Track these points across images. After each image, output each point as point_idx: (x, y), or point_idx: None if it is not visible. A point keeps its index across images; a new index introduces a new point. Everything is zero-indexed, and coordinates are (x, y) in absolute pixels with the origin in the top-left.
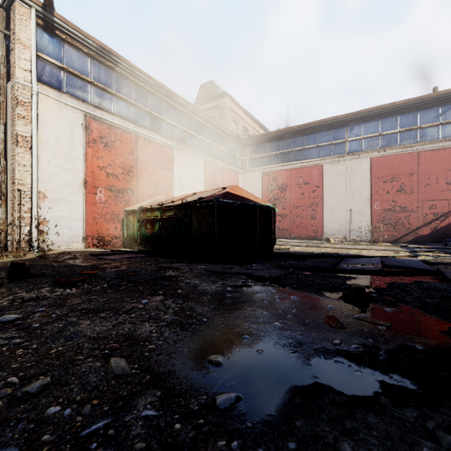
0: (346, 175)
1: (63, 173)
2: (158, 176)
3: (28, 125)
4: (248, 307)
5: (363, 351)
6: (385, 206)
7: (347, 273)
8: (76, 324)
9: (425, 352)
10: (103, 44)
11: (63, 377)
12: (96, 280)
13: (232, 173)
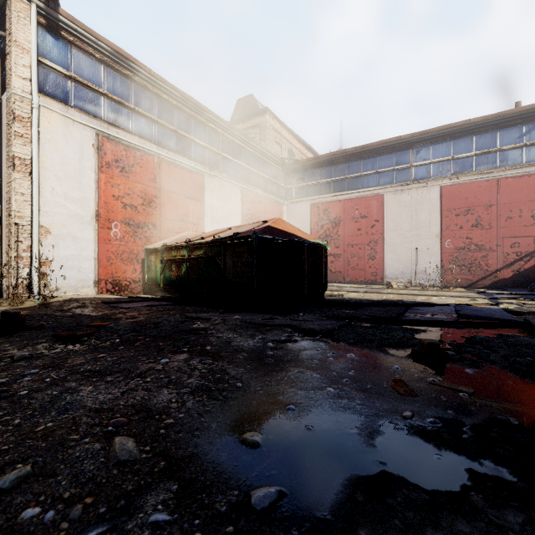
0: (411, 207)
1: (70, 203)
2: (186, 208)
3: (27, 145)
4: (294, 368)
5: (443, 427)
6: (458, 243)
7: (414, 324)
8: (75, 391)
9: (522, 429)
10: (120, 48)
11: (48, 465)
12: (107, 333)
13: (274, 204)
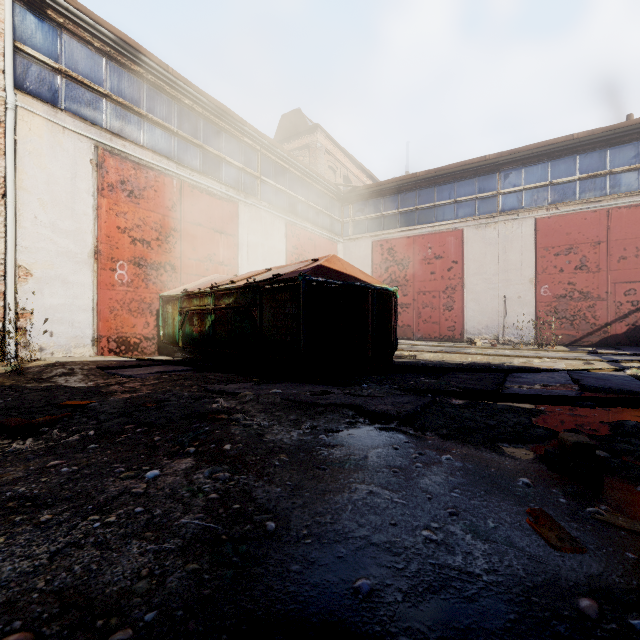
0: (498, 245)
1: (59, 236)
2: (215, 244)
3: None
4: (362, 486)
5: None
6: (558, 290)
7: (525, 401)
8: None
9: None
10: (126, 36)
11: None
12: (81, 419)
13: (327, 241)
